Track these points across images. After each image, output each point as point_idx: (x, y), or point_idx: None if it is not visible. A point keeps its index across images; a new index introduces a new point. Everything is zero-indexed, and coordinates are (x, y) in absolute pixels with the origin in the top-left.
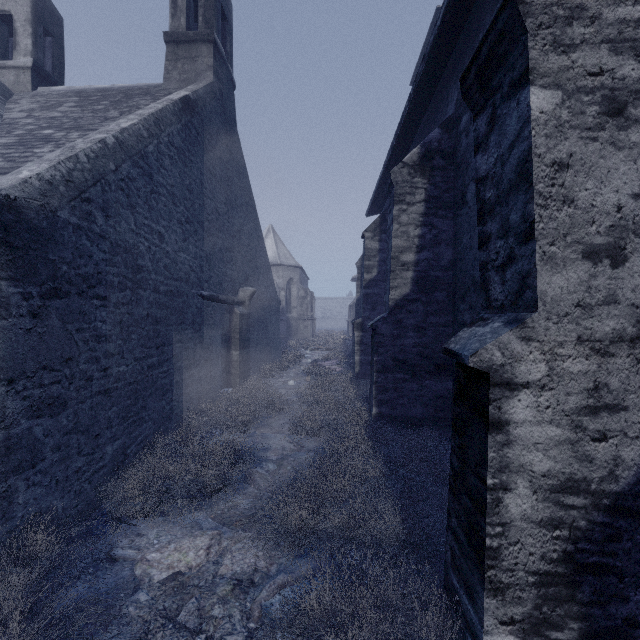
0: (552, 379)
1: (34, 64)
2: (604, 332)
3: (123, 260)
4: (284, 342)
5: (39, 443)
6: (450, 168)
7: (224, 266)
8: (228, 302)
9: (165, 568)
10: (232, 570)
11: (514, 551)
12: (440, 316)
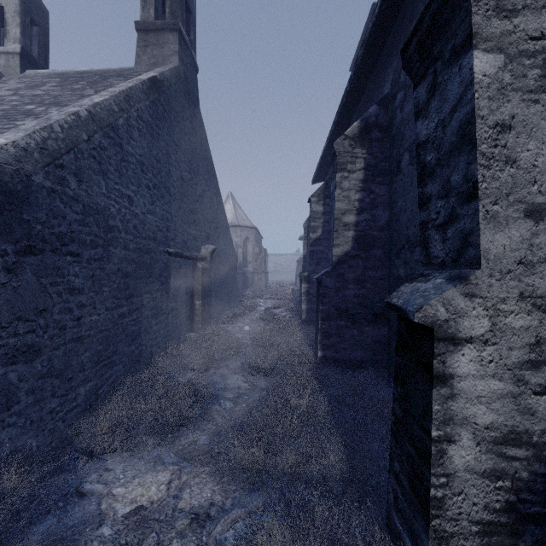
0: (495, 334)
1: (22, 50)
2: (545, 289)
3: (95, 221)
4: (241, 292)
5: (14, 387)
6: (386, 140)
7: (188, 226)
8: (192, 258)
9: (129, 502)
10: (190, 504)
11: (458, 501)
12: (377, 270)
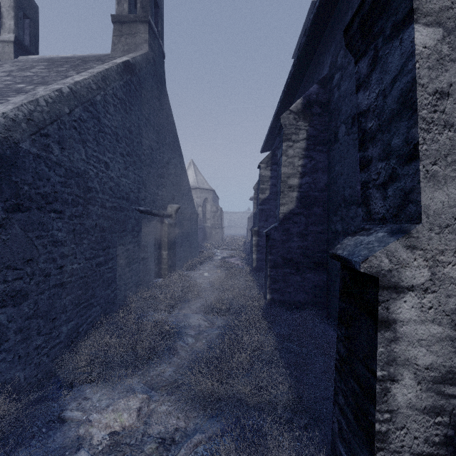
0: (434, 283)
1: (16, 39)
2: None
3: (76, 183)
4: (201, 244)
5: (3, 327)
6: (325, 114)
7: (156, 188)
8: (159, 215)
9: (104, 428)
10: (157, 429)
11: (400, 435)
12: (318, 225)
